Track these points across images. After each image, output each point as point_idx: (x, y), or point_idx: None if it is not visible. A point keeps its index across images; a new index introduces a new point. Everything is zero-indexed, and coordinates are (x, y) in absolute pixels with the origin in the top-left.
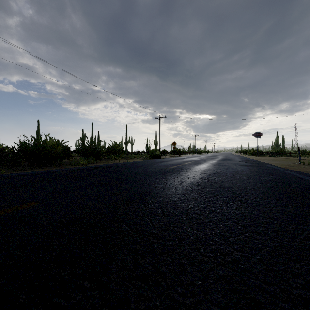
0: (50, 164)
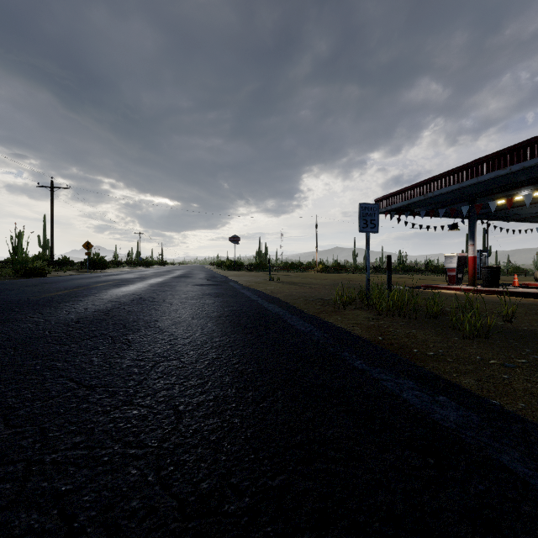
0: None
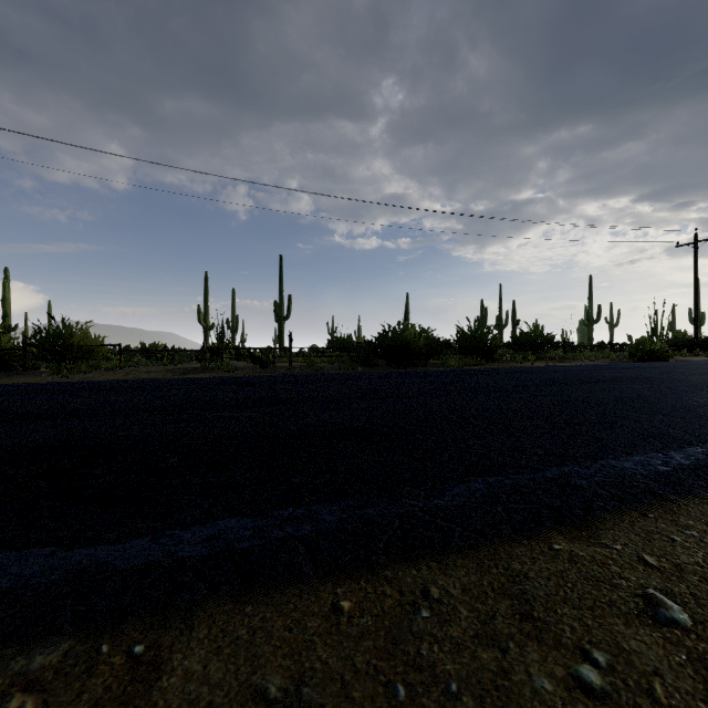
0: (411, 365)
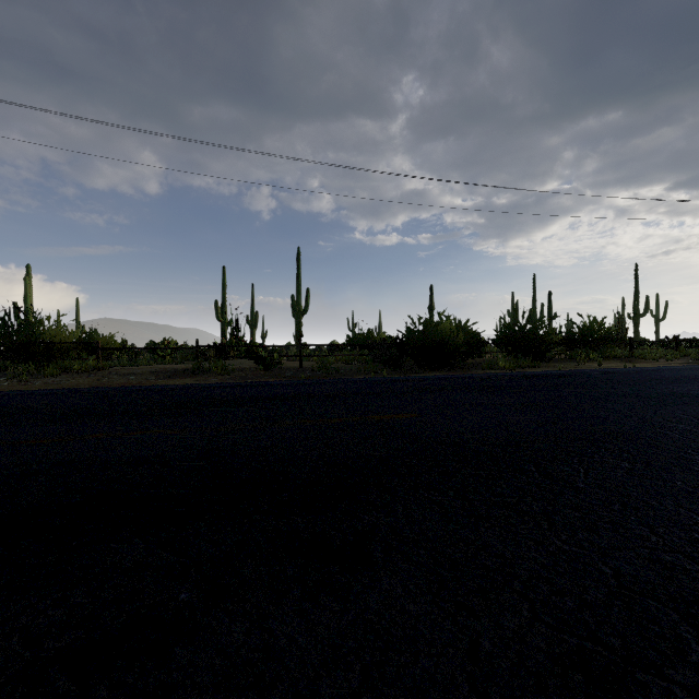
0: (445, 366)
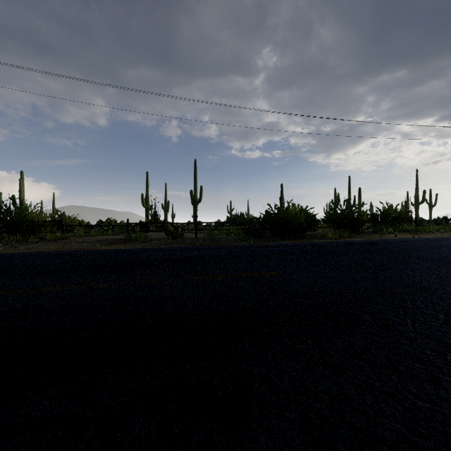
0: (292, 236)
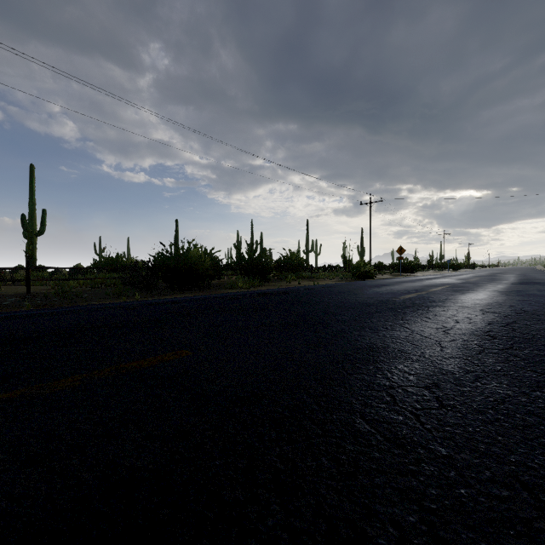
0: (194, 287)
